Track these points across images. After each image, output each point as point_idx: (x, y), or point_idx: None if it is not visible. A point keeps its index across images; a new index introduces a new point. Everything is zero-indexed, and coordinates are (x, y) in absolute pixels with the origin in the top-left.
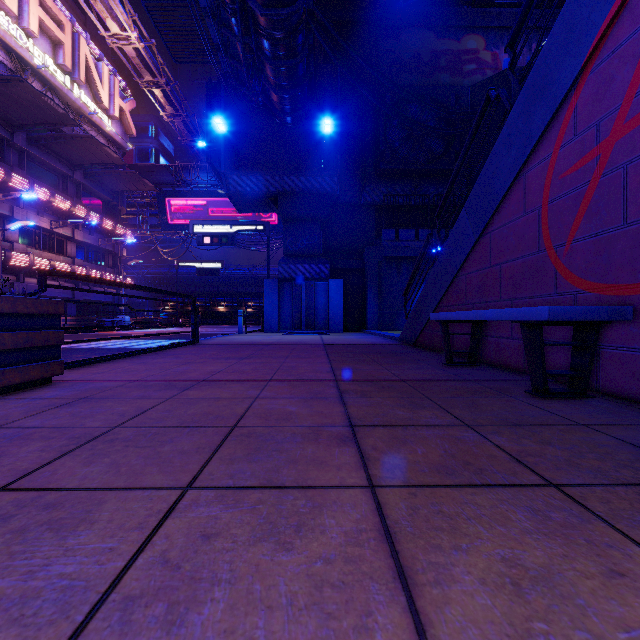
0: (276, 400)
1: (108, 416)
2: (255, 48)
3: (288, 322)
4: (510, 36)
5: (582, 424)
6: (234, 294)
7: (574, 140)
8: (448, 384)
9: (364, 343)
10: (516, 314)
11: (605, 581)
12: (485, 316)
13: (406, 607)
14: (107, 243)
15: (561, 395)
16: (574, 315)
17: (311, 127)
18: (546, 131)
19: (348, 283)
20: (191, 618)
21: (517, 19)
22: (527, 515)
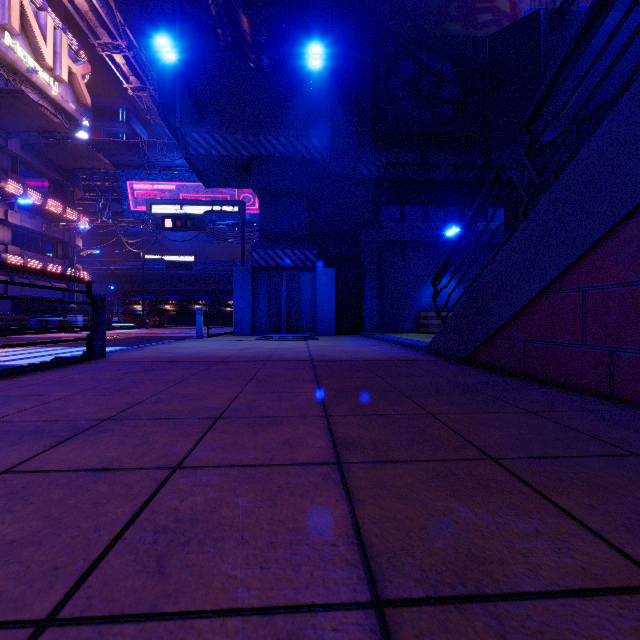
0: None
1: None
2: None
3: (265, 322)
4: None
5: None
6: (213, 292)
7: None
8: None
9: (378, 357)
10: None
11: None
12: None
13: None
14: (53, 229)
15: None
16: None
17: (294, 73)
18: None
19: (340, 274)
20: None
21: None
22: None
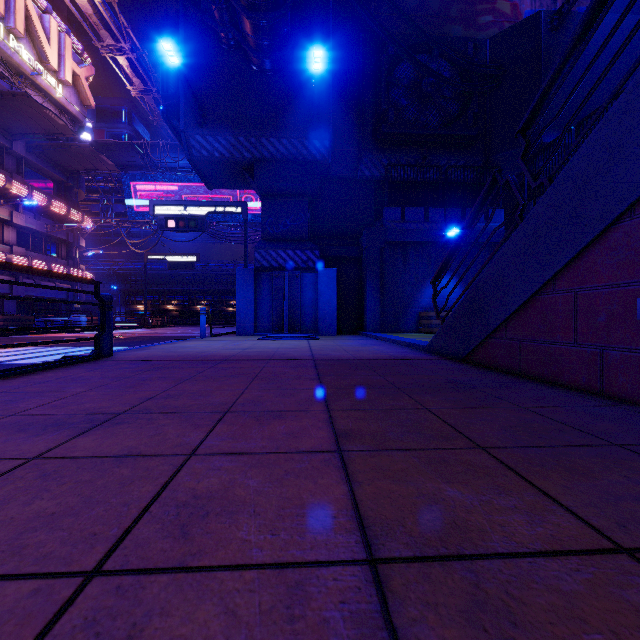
0: None
1: None
2: None
3: (267, 322)
4: None
5: None
6: (215, 292)
7: None
8: None
9: (378, 356)
10: None
11: None
12: None
13: None
14: (57, 230)
15: None
16: None
17: (296, 76)
18: None
19: (341, 275)
20: None
21: None
22: None
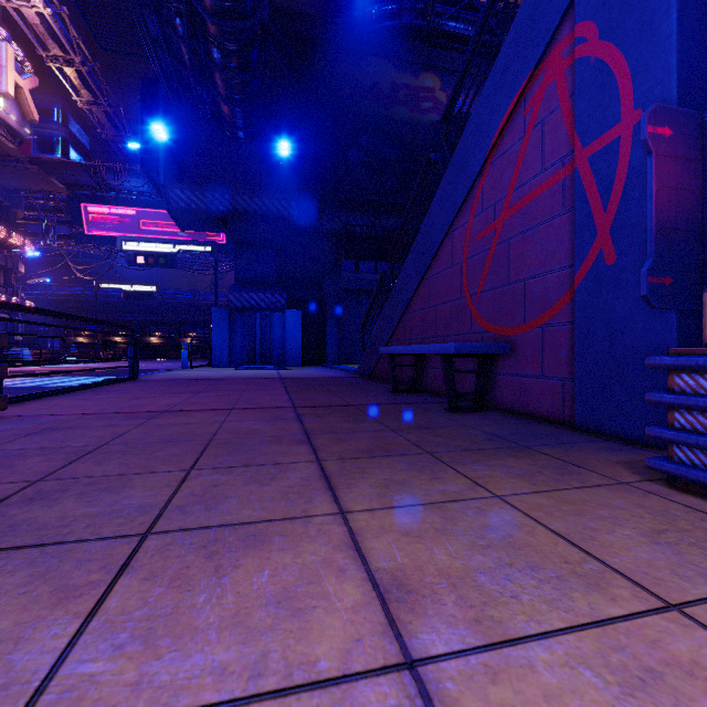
0: (242, 422)
1: (88, 439)
2: (204, 55)
3: (240, 356)
4: (444, 112)
5: (468, 425)
6: (171, 323)
7: (482, 213)
8: (388, 406)
9: (322, 376)
10: (437, 349)
11: (429, 481)
12: (418, 350)
13: (331, 495)
14: None
15: (467, 410)
16: (472, 350)
17: (266, 145)
18: (465, 201)
19: (307, 314)
20: (220, 507)
21: (449, 100)
22: (406, 465)
